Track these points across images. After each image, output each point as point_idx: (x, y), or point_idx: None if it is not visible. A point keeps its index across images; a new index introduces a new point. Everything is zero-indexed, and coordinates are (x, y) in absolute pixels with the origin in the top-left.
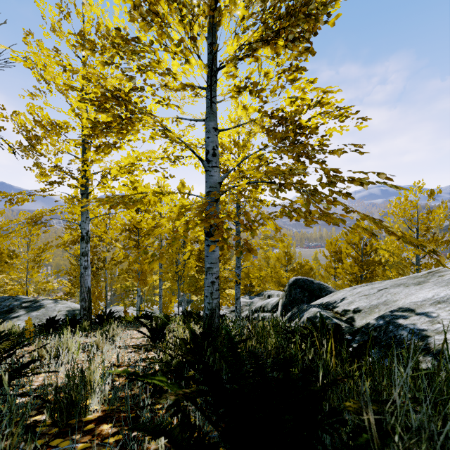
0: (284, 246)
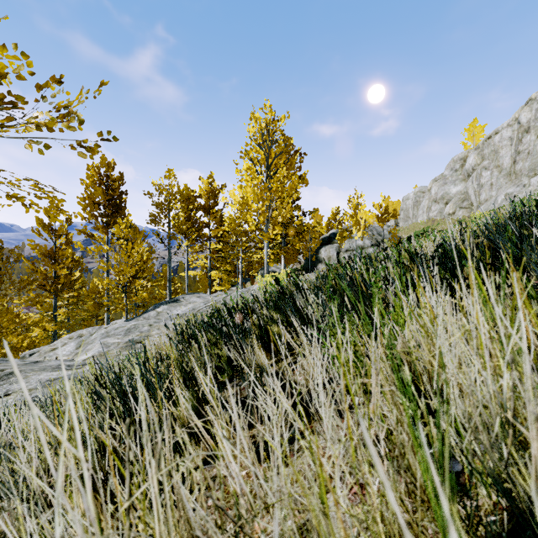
0: None
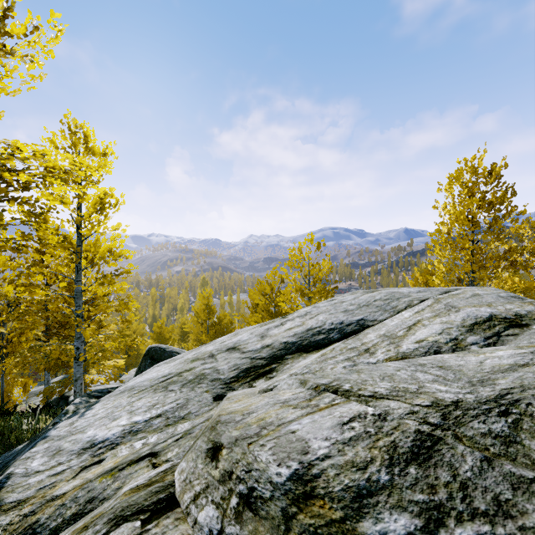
0: (204, 298)
